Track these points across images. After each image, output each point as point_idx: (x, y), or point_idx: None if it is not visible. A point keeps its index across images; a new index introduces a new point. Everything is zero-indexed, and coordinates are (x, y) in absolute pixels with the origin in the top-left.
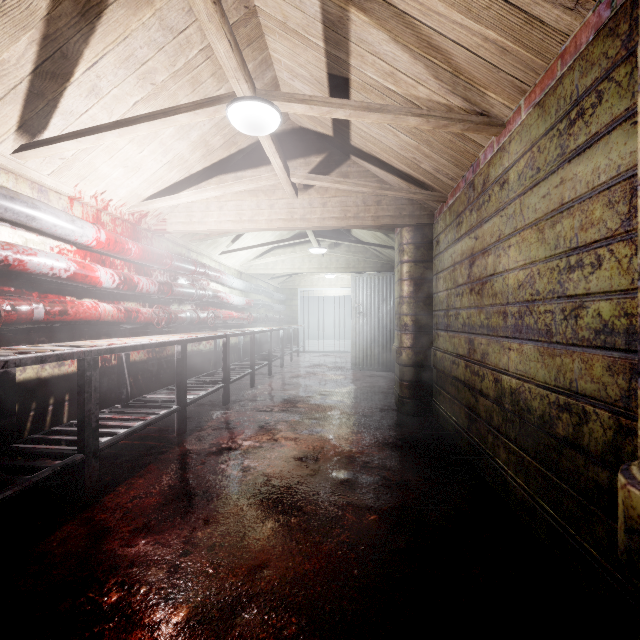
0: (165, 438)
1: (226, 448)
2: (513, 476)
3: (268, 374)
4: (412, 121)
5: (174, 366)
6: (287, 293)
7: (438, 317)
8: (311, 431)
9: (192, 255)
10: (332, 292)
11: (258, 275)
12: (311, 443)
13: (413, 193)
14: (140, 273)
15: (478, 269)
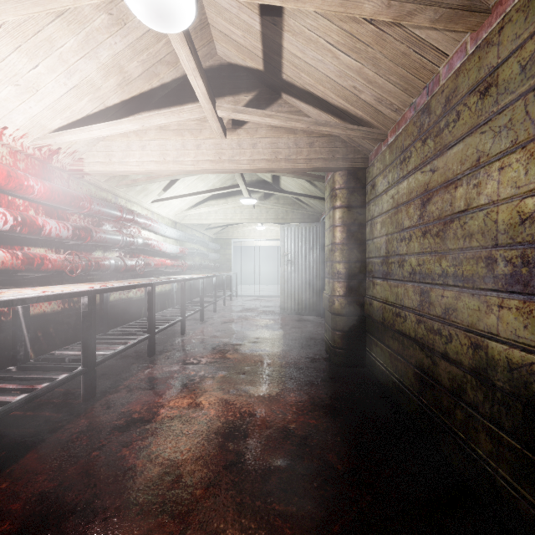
0: (67, 405)
1: (137, 419)
2: (510, 481)
3: (201, 319)
4: (368, 6)
5: (98, 315)
6: (221, 243)
7: (374, 264)
8: (239, 390)
9: (120, 201)
10: (262, 243)
11: (193, 225)
12: (238, 408)
13: (350, 129)
14: (52, 216)
15: (437, 206)
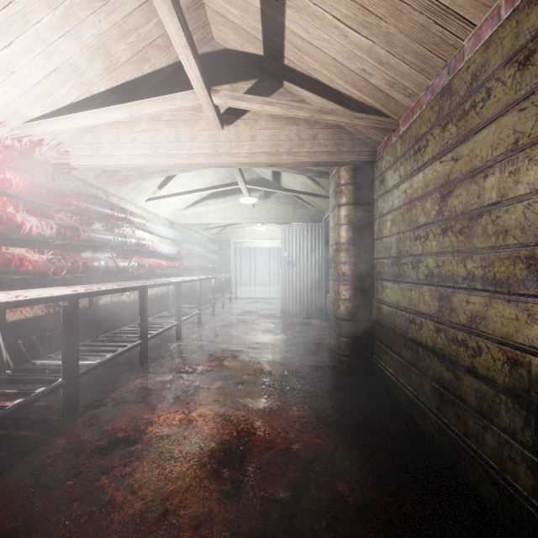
0: (45, 422)
1: (121, 439)
2: None
3: (198, 323)
4: None
5: (87, 320)
6: (220, 244)
7: (383, 266)
8: (237, 403)
9: (112, 199)
10: (262, 244)
11: (191, 226)
12: (235, 425)
13: (358, 118)
14: (35, 213)
15: (461, 200)
